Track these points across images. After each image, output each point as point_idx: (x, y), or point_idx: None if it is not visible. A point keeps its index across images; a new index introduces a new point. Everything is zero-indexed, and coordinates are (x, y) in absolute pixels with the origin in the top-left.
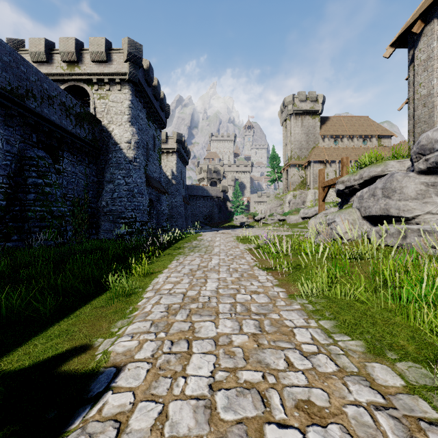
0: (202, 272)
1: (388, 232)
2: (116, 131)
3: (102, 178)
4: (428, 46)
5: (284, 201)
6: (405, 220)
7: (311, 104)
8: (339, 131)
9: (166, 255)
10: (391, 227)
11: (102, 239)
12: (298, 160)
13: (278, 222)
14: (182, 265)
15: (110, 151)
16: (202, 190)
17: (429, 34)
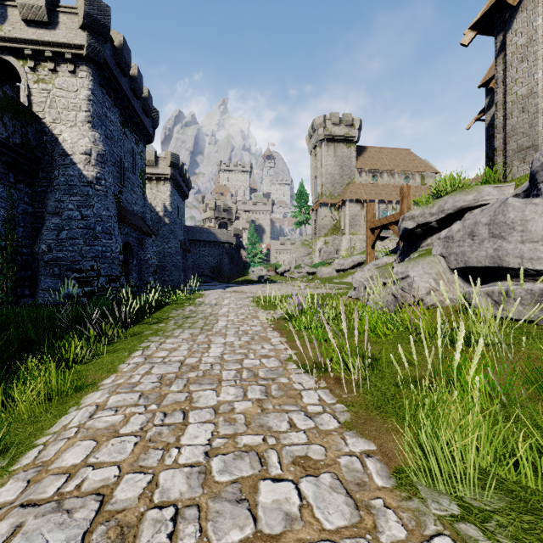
0: (184, 386)
1: (511, 295)
2: (66, 134)
3: (42, 207)
4: (528, 24)
5: (313, 249)
6: (532, 274)
7: (345, 129)
8: (378, 165)
9: (130, 337)
10: (518, 287)
11: (41, 303)
12: (331, 198)
13: (306, 276)
14: (148, 363)
15: (56, 166)
16: (207, 233)
17: (530, 7)
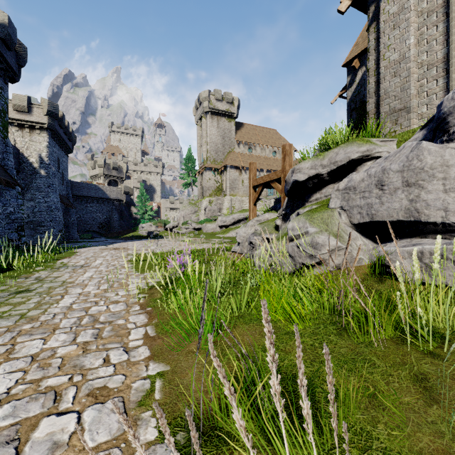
0: None
1: (449, 257)
2: None
3: None
4: None
5: (199, 208)
6: None
7: (227, 105)
8: (252, 139)
9: None
10: None
11: None
12: (214, 163)
13: (193, 231)
14: None
15: None
16: (95, 190)
17: None
